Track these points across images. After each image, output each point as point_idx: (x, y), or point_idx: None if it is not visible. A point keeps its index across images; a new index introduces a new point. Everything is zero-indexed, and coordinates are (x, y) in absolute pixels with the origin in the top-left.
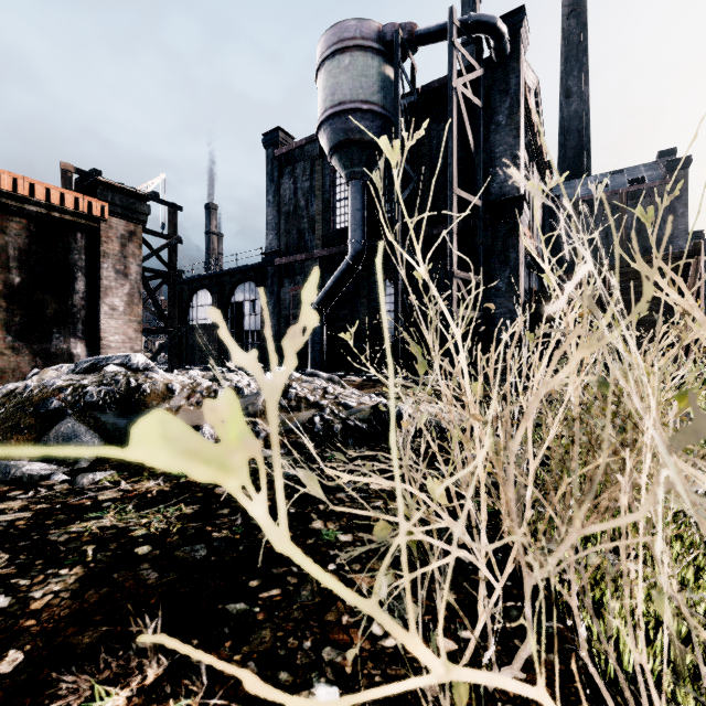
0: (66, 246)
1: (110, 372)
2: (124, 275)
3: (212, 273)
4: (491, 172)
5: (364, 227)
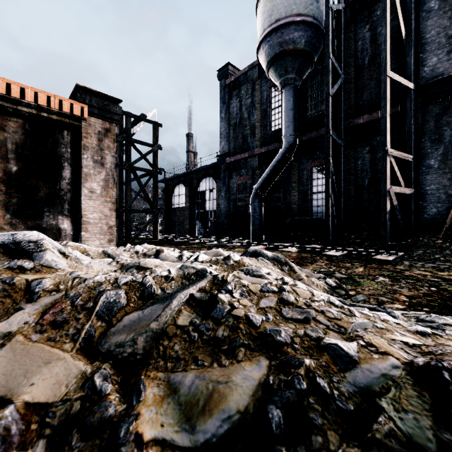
0: (55, 141)
1: None
2: (100, 164)
3: (185, 172)
4: (421, 57)
5: (296, 124)
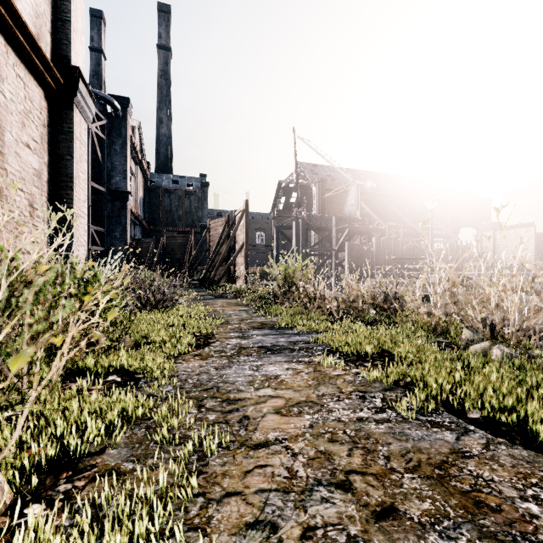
0: None
1: None
2: None
3: None
4: (112, 174)
5: None
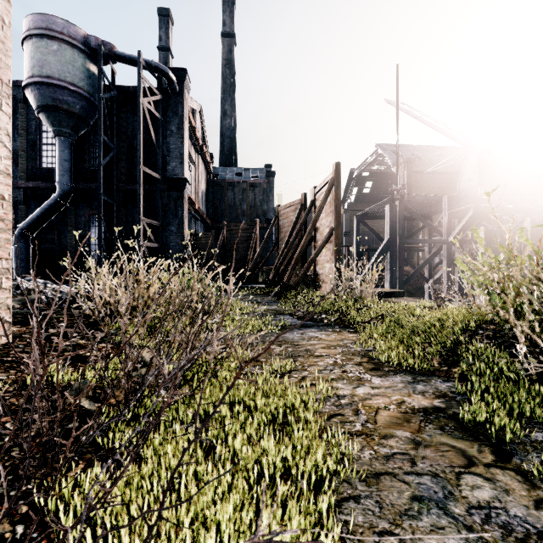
0: None
1: None
2: None
3: None
4: (168, 159)
5: (71, 174)
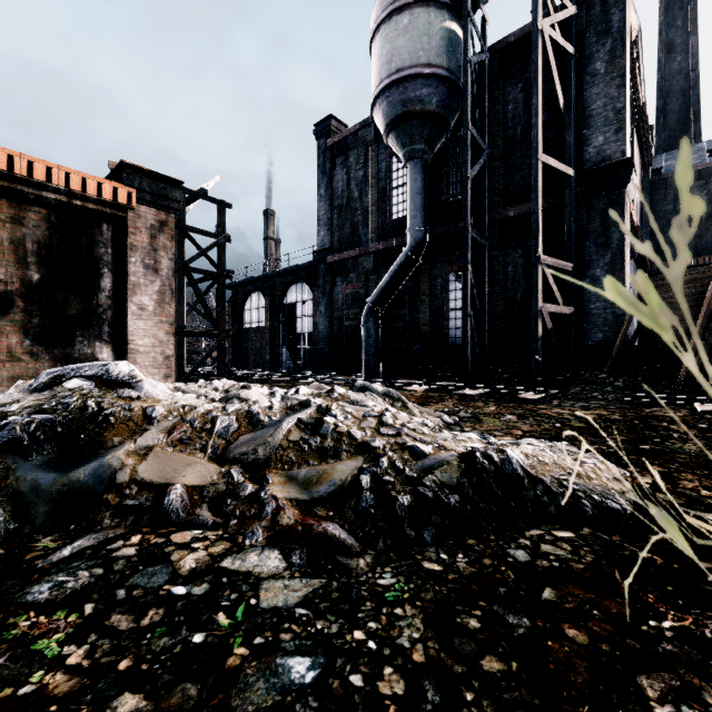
0: (91, 239)
1: (69, 389)
2: (154, 270)
3: (264, 274)
4: (585, 134)
5: (425, 213)
